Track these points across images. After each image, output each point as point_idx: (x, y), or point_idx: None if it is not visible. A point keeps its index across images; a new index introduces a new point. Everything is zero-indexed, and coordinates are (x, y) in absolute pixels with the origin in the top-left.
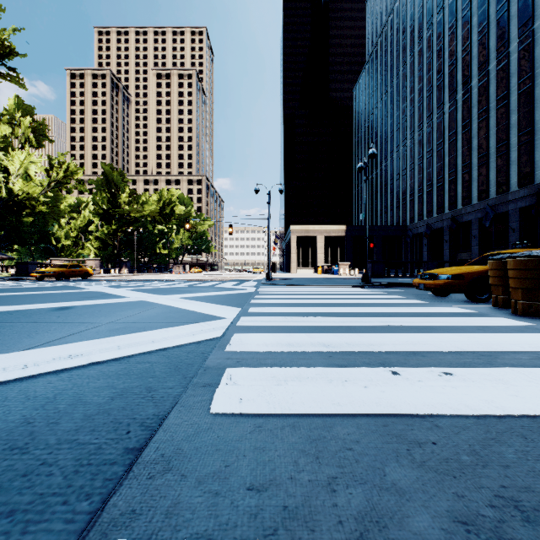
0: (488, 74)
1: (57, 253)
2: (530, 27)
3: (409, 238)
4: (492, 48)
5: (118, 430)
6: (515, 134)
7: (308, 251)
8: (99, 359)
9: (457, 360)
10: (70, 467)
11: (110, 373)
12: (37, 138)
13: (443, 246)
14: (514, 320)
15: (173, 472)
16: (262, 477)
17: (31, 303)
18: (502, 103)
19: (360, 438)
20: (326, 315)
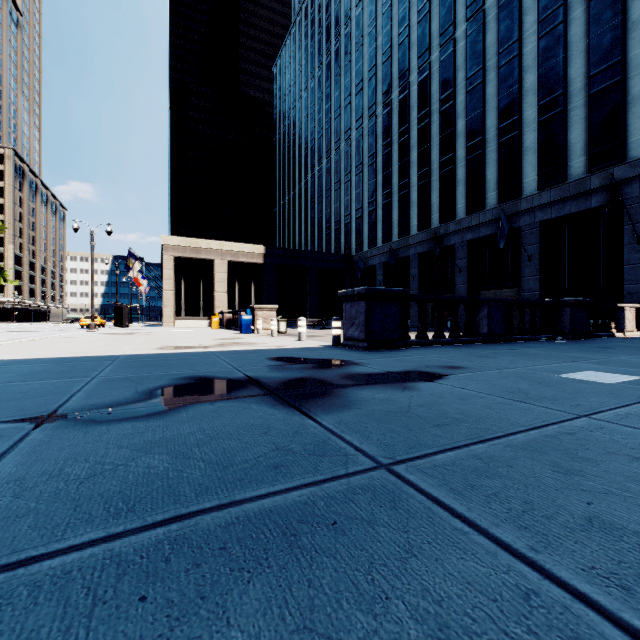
0: (484, 15)
1: None
2: None
3: (360, 271)
4: None
5: None
6: (533, 104)
7: (198, 287)
8: None
9: None
10: None
11: None
12: None
13: (406, 286)
14: None
15: None
16: None
17: None
18: (509, 57)
19: None
20: None
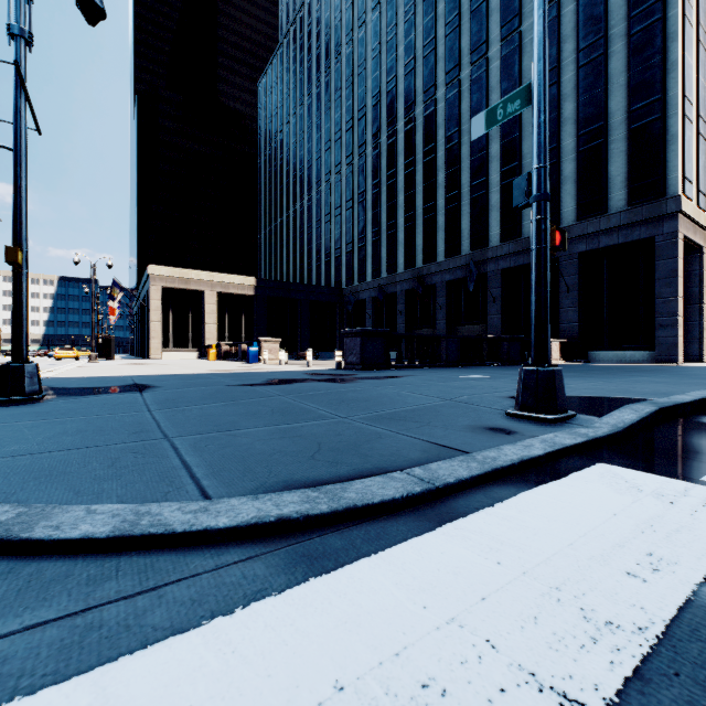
0: (460, 84)
1: None
2: (516, 28)
3: (351, 305)
4: (465, 49)
5: None
6: (497, 170)
7: (186, 318)
8: None
9: None
10: None
11: None
12: None
13: (394, 320)
14: None
15: None
16: None
17: None
18: None
19: None
20: None
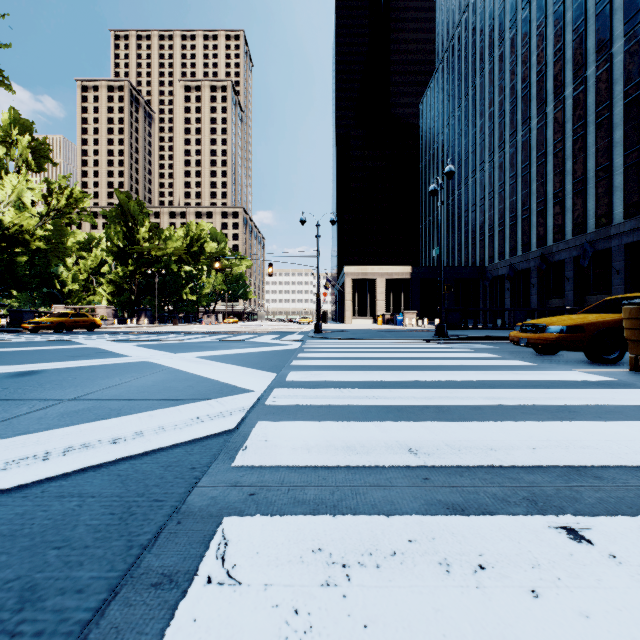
0: (585, 81)
1: (63, 300)
2: (638, 22)
3: (488, 281)
4: (590, 49)
5: None
6: (620, 154)
7: (366, 298)
8: None
9: None
10: None
11: None
12: (37, 160)
13: (529, 291)
14: None
15: None
16: None
17: None
18: (603, 116)
19: None
20: (400, 385)
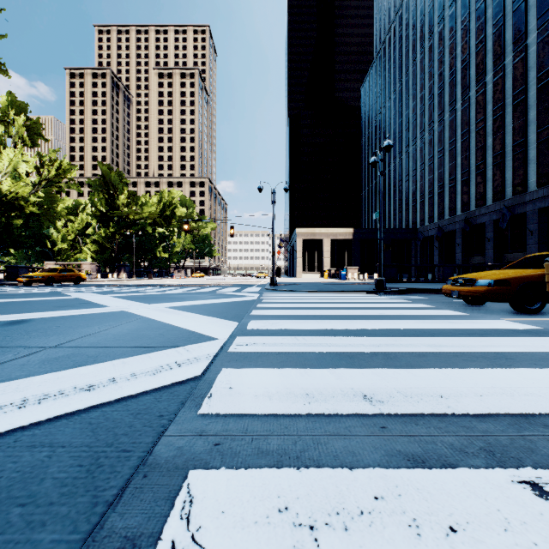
0: (503, 69)
1: (54, 257)
2: None
3: (419, 241)
4: (508, 41)
5: None
6: (534, 131)
7: (314, 255)
8: None
9: None
10: None
11: None
12: (31, 137)
13: (455, 250)
14: None
15: None
16: None
17: None
18: (519, 98)
19: None
20: (349, 333)
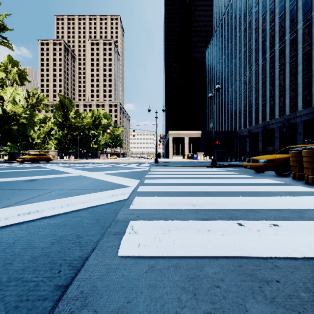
0: (284, 42)
1: (33, 147)
2: (309, 14)
3: (238, 138)
4: (287, 27)
5: (53, 270)
6: (301, 77)
7: (179, 146)
8: (48, 215)
9: (279, 215)
10: (12, 303)
11: (54, 224)
12: (21, 80)
13: (258, 143)
14: (308, 187)
15: (88, 308)
16: (155, 313)
17: (13, 177)
18: (293, 59)
19: (224, 277)
20: (192, 184)
